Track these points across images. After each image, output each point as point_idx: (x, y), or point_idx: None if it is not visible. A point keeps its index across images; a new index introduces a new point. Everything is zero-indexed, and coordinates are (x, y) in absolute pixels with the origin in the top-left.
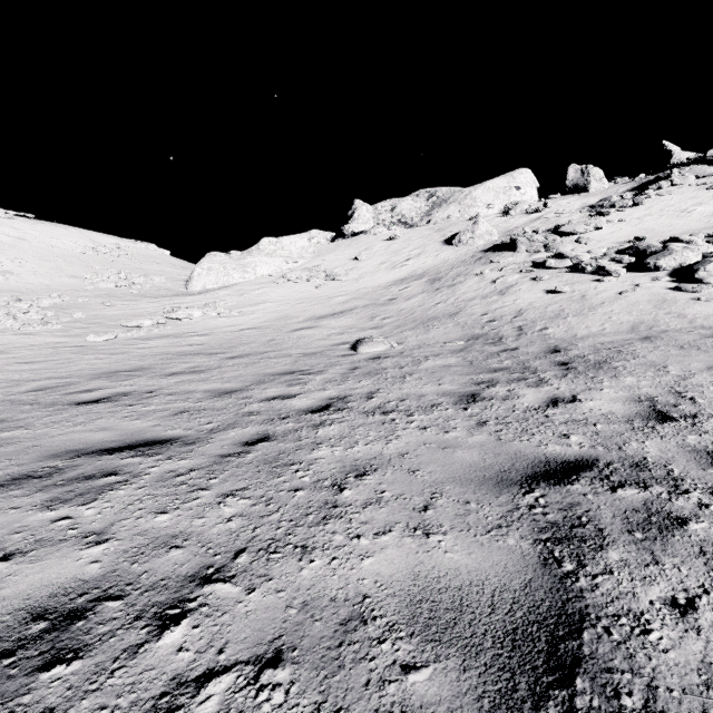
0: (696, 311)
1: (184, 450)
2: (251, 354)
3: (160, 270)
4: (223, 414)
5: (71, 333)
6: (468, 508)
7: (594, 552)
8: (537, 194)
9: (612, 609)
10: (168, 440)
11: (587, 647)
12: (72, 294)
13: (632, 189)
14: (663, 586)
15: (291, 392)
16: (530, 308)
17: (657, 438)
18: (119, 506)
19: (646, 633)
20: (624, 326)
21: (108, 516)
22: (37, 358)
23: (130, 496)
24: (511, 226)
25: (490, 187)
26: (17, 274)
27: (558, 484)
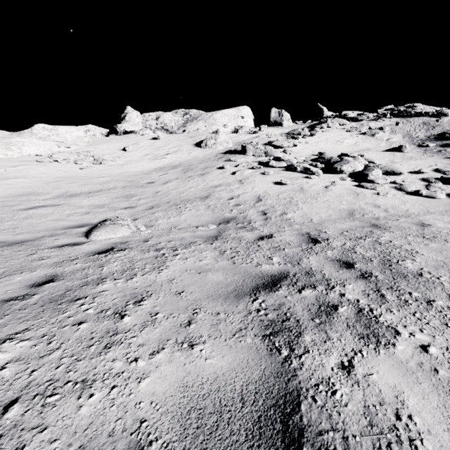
0: (383, 202)
1: None
2: None
3: None
4: None
5: None
6: None
7: None
8: (253, 123)
9: None
10: None
11: None
12: None
13: (307, 127)
14: None
15: None
16: (266, 195)
17: None
18: None
19: None
20: (344, 213)
21: None
22: None
23: None
24: (240, 140)
25: (226, 113)
26: None
27: None
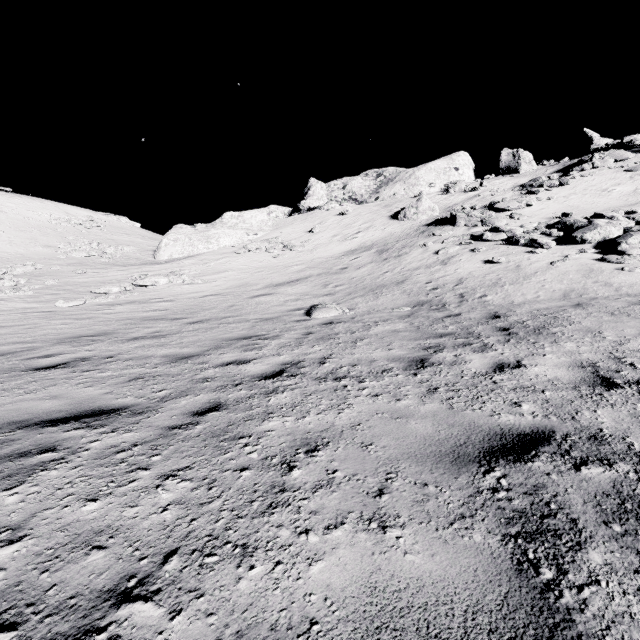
0: (621, 280)
1: (131, 421)
2: (211, 319)
3: (131, 240)
4: (177, 381)
5: (42, 299)
6: (426, 492)
7: (572, 551)
8: (474, 175)
9: None
10: (117, 409)
11: None
12: (46, 262)
13: (558, 171)
14: None
15: (246, 357)
16: (470, 276)
17: (608, 406)
18: (47, 491)
19: None
20: (556, 294)
21: (31, 504)
22: (5, 323)
23: (62, 478)
24: (451, 203)
25: (432, 168)
26: None
27: (518, 460)
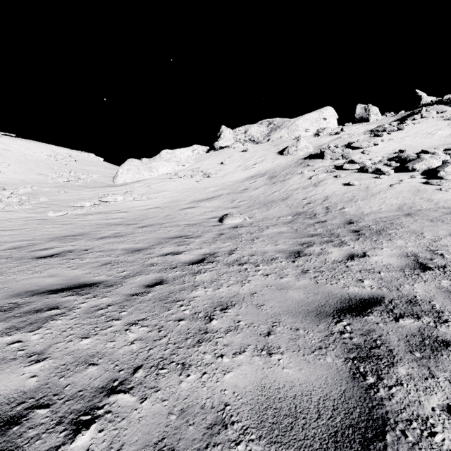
0: (439, 197)
1: (105, 291)
2: (154, 225)
3: (97, 170)
4: (133, 265)
5: (38, 211)
6: (298, 334)
7: (388, 367)
8: (337, 123)
9: (405, 415)
10: (95, 283)
11: (390, 448)
12: (39, 185)
13: (396, 120)
14: (440, 395)
15: (179, 250)
16: (333, 195)
17: (422, 282)
18: (56, 332)
19: (432, 435)
20: (393, 207)
21: (47, 340)
22: (14, 227)
23: (65, 325)
24: (321, 143)
25: (307, 118)
26: (3, 172)
27: (359, 315)
